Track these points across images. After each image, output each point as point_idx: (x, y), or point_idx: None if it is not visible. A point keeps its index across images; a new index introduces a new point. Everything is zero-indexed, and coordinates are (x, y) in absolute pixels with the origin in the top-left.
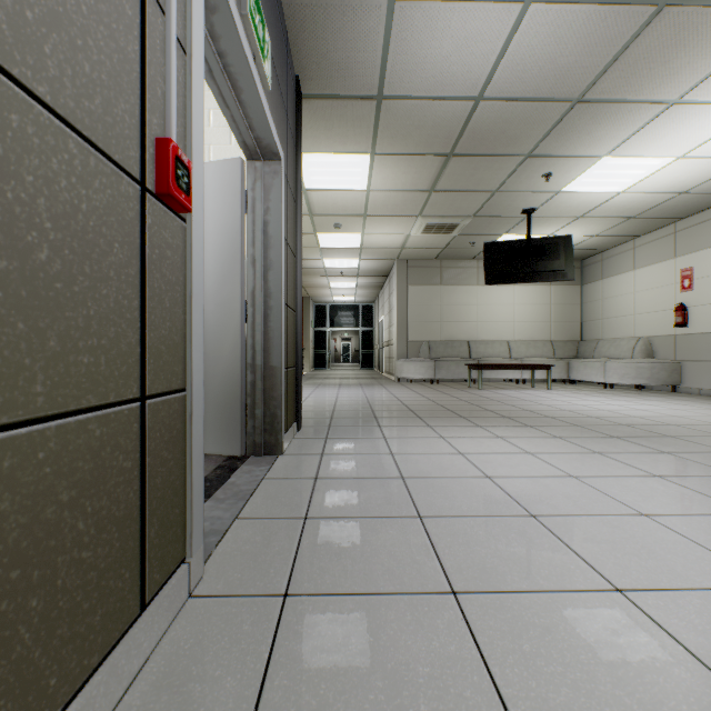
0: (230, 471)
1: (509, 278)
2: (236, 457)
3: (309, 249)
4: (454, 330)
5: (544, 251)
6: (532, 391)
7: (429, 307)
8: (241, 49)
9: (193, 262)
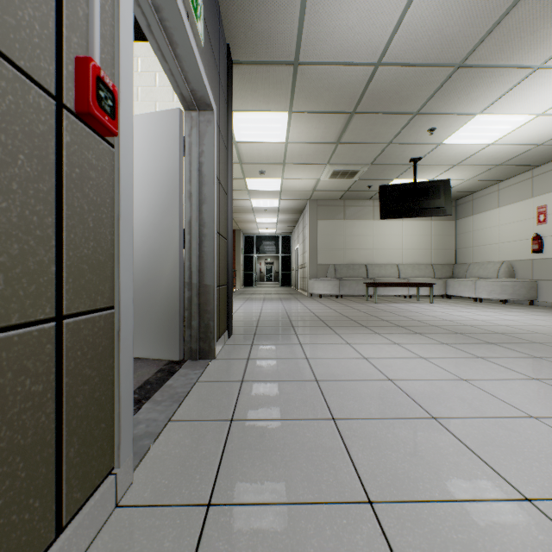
0: (169, 374)
1: (399, 213)
2: (175, 361)
3: (239, 191)
4: (355, 256)
5: (428, 192)
6: (418, 304)
7: (335, 237)
8: (175, 3)
9: (121, 186)
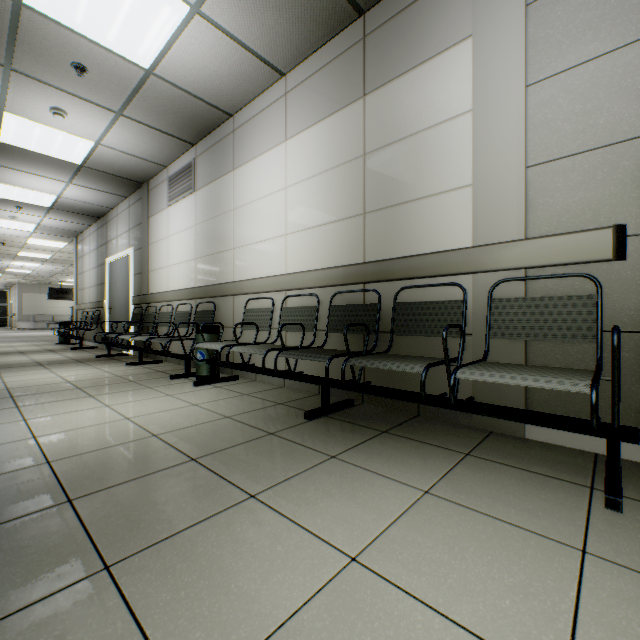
0: None
1: (57, 298)
2: None
3: None
4: (48, 311)
5: (68, 292)
6: None
7: (35, 302)
8: None
9: None
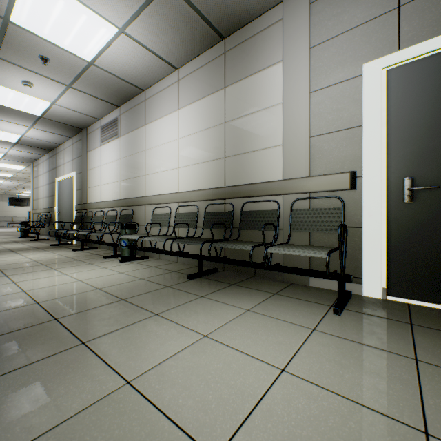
0: None
1: (15, 205)
2: None
3: None
4: (8, 214)
5: (24, 201)
6: None
7: None
8: None
9: None
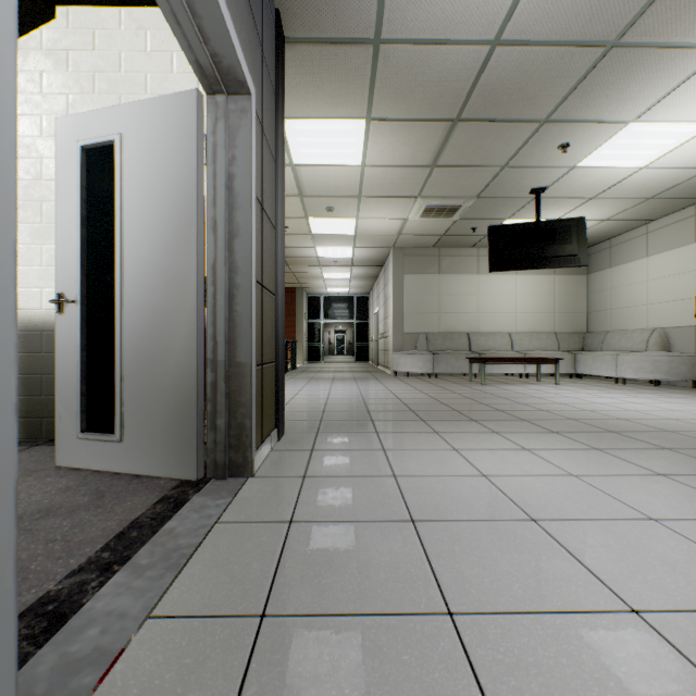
0: (174, 508)
1: (516, 264)
2: (190, 481)
3: (300, 236)
4: (453, 321)
5: (555, 234)
6: (540, 387)
7: (426, 297)
8: None
9: None
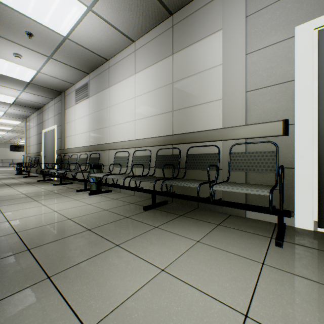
0: None
1: (15, 150)
2: None
3: None
4: (9, 157)
5: (21, 147)
6: None
7: (3, 152)
8: None
9: None
